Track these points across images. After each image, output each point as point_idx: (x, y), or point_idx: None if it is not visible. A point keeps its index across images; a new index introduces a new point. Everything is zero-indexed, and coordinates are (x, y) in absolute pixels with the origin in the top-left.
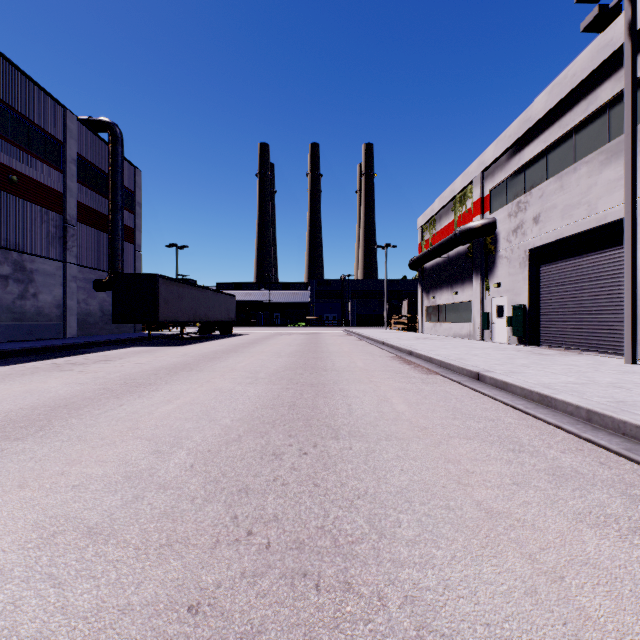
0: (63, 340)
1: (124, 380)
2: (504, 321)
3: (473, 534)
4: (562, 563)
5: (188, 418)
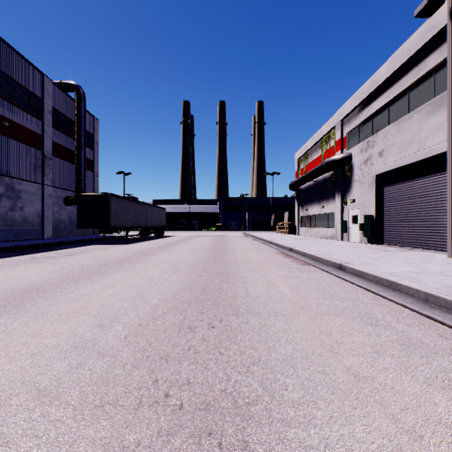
0: (41, 240)
1: (82, 269)
2: (357, 226)
3: (345, 396)
4: (420, 423)
5: (126, 299)
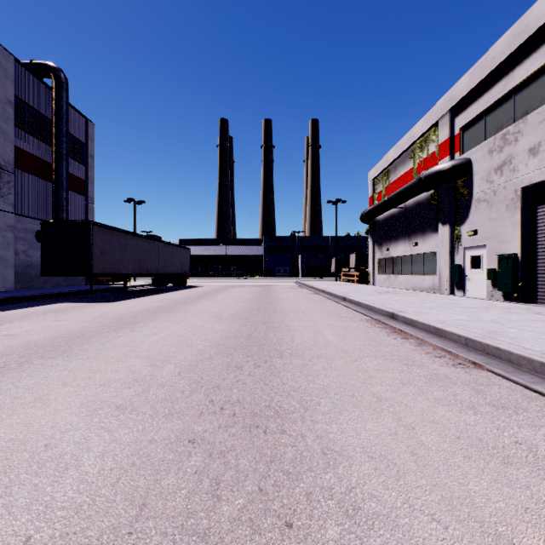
0: None
1: None
2: (482, 273)
3: None
4: None
5: None
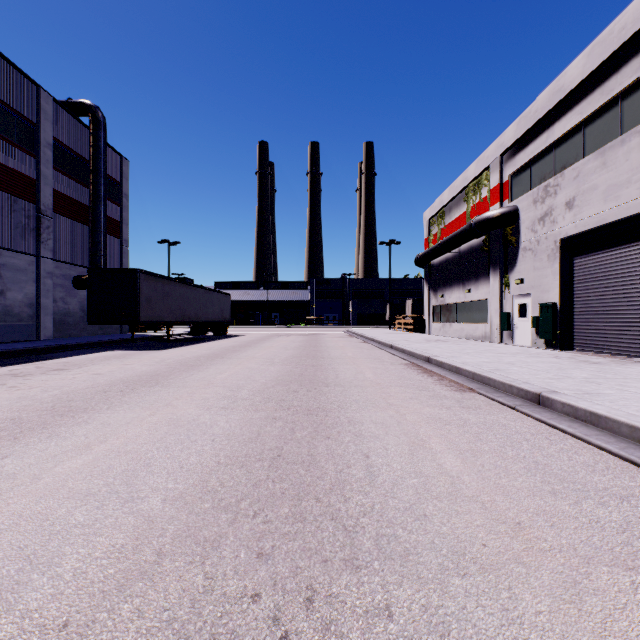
0: (31, 343)
1: (55, 402)
2: (528, 321)
3: None
4: None
5: (90, 493)
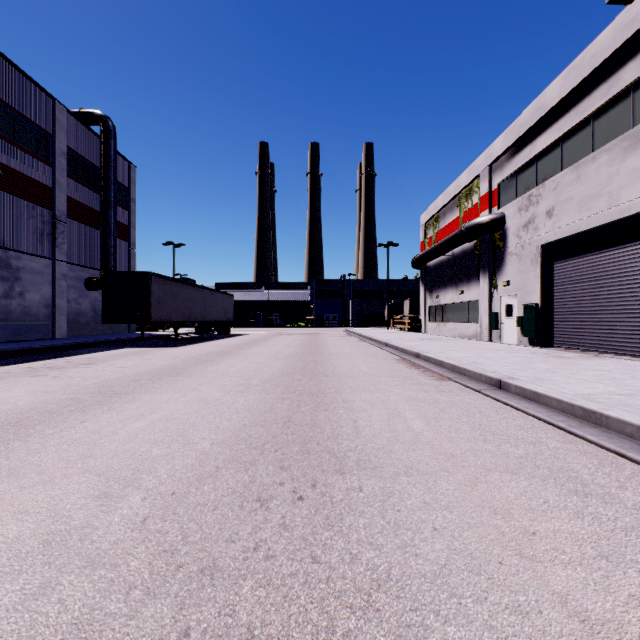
0: (50, 341)
1: (99, 388)
2: (514, 321)
3: None
4: None
5: (158, 440)
